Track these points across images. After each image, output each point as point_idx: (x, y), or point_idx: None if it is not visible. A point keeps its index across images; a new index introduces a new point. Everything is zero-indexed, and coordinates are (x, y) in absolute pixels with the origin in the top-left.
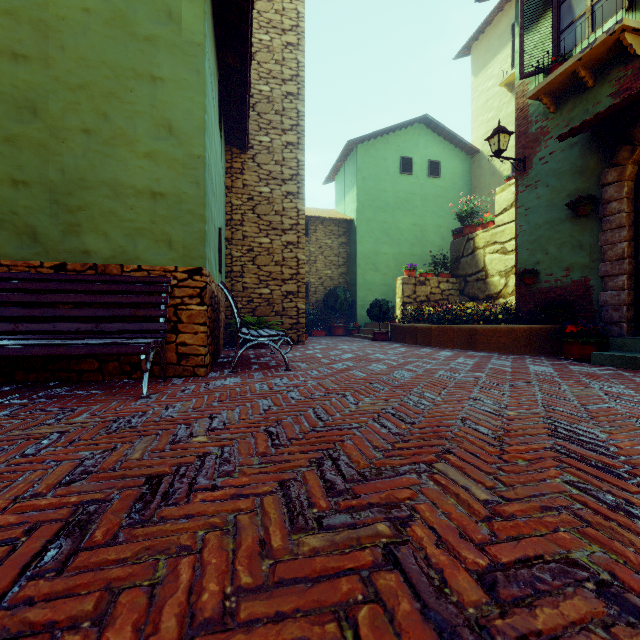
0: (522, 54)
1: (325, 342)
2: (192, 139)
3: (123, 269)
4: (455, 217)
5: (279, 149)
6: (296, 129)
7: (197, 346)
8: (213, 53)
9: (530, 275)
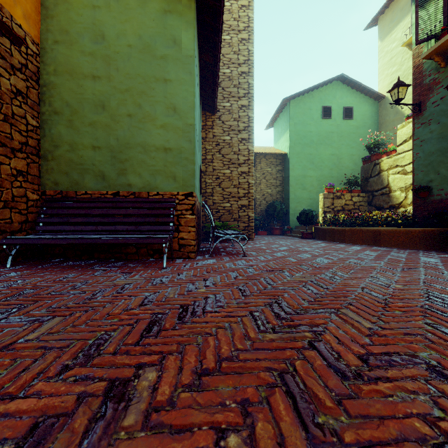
0: (417, 26)
1: (267, 239)
2: (187, 114)
3: (149, 194)
4: (365, 147)
5: (236, 110)
6: (247, 96)
7: (190, 240)
8: (197, 57)
9: (424, 190)
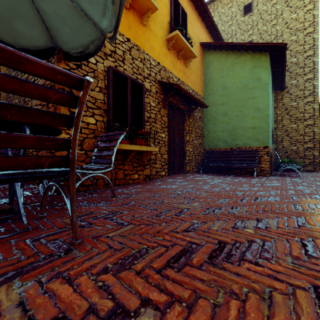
0: None
1: None
2: (264, 110)
3: (245, 148)
4: None
5: (302, 83)
6: (312, 71)
7: (266, 168)
8: (270, 75)
9: None
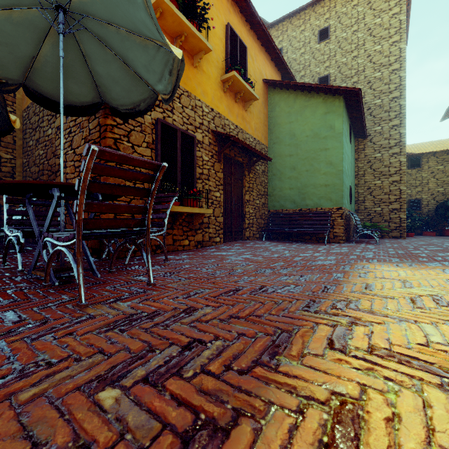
0: None
1: (424, 238)
2: (338, 165)
3: (316, 209)
4: None
5: (387, 131)
6: (399, 116)
7: (340, 233)
8: (346, 123)
9: None
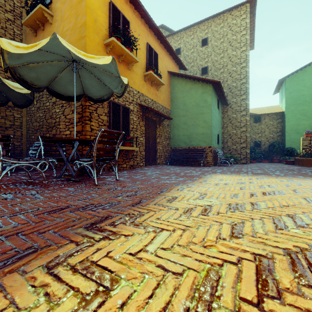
0: None
1: (259, 164)
2: (209, 122)
3: (198, 147)
4: None
5: (239, 102)
6: (245, 93)
7: (210, 161)
8: (214, 98)
9: None
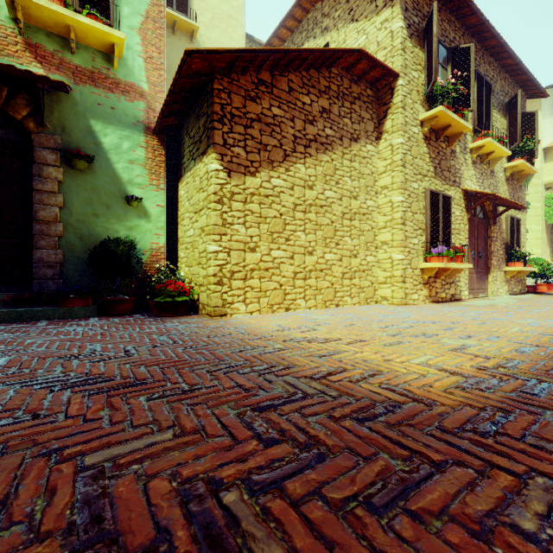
0: None
1: None
2: None
3: None
4: None
5: None
6: None
7: None
8: None
9: None
